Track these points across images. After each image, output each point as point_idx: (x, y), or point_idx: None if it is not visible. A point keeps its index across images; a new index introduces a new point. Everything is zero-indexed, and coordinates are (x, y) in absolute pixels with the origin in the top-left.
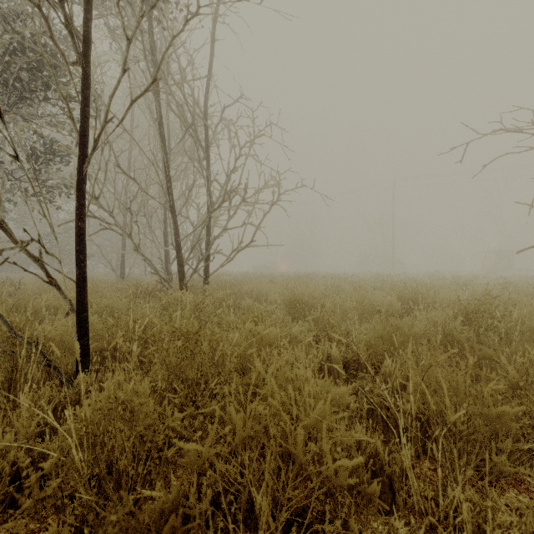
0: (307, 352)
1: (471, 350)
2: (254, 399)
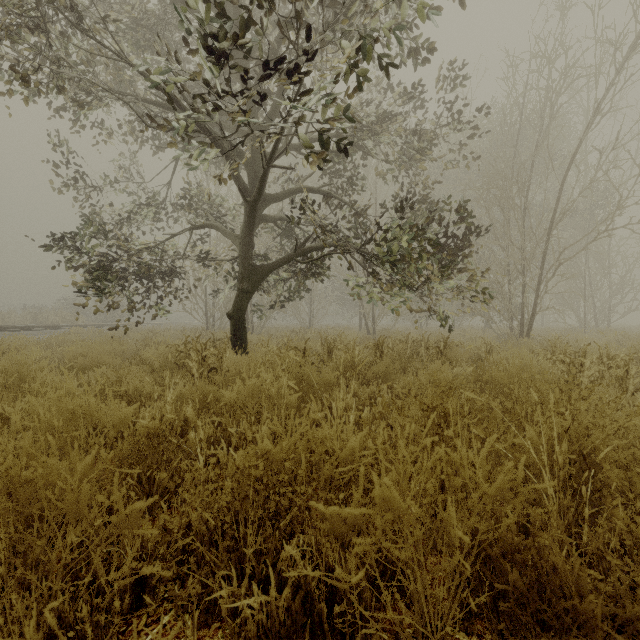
0: None
1: None
2: None
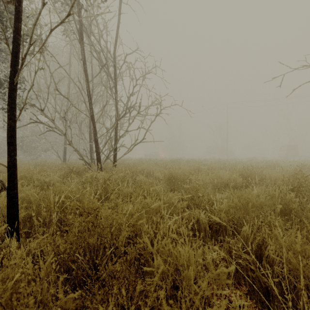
0: (182, 216)
1: (305, 217)
2: (142, 266)
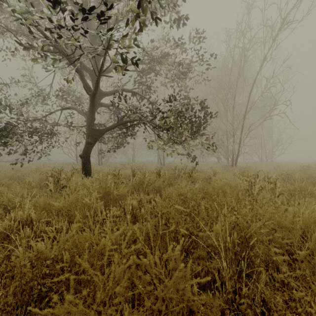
0: None
1: None
2: None
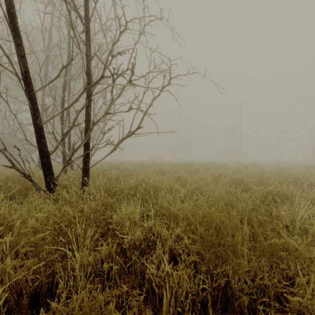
0: None
1: None
2: None
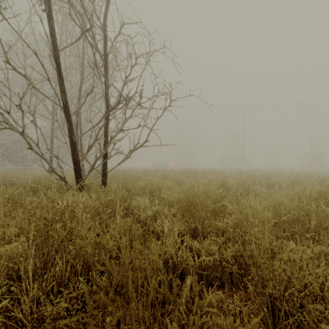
0: None
1: None
2: None
